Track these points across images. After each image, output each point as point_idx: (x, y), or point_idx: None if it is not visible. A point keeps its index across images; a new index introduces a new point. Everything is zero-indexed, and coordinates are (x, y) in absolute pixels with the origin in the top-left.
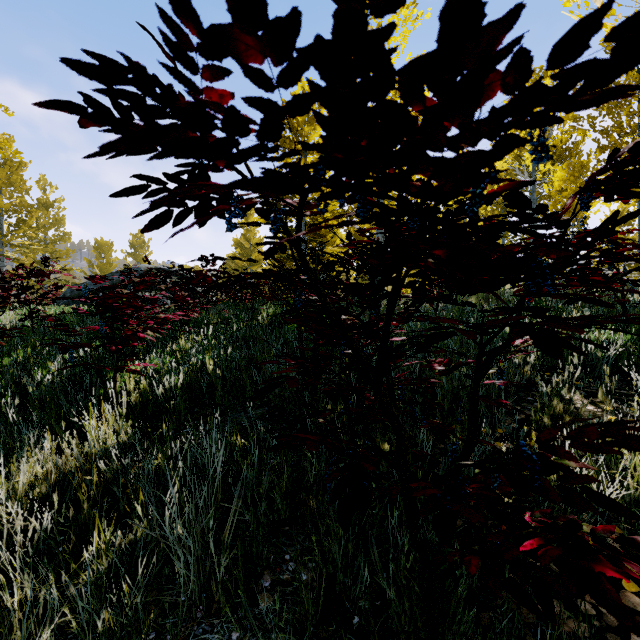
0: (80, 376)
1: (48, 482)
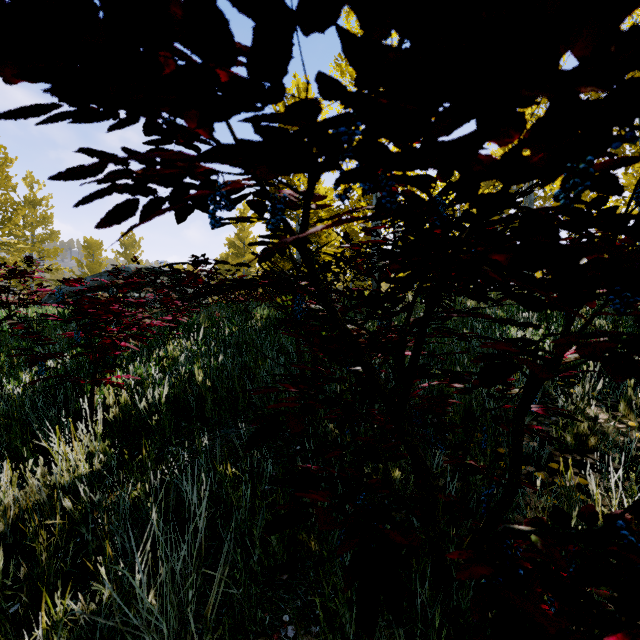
0: (54, 389)
1: (5, 520)
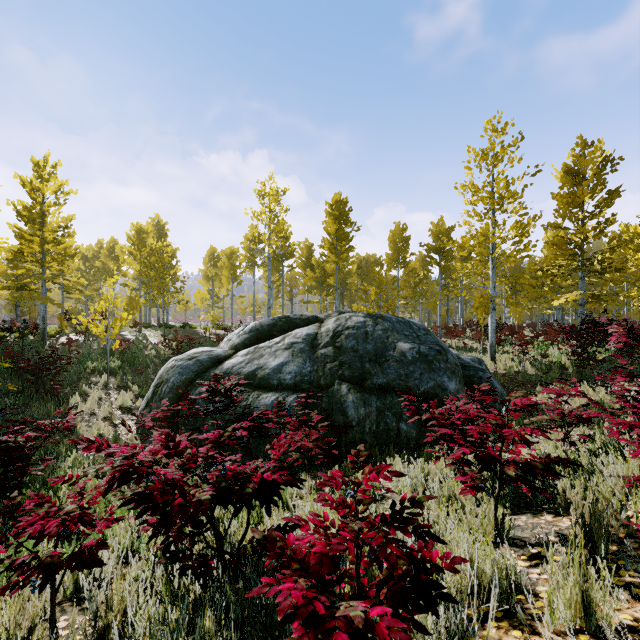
0: None
1: None
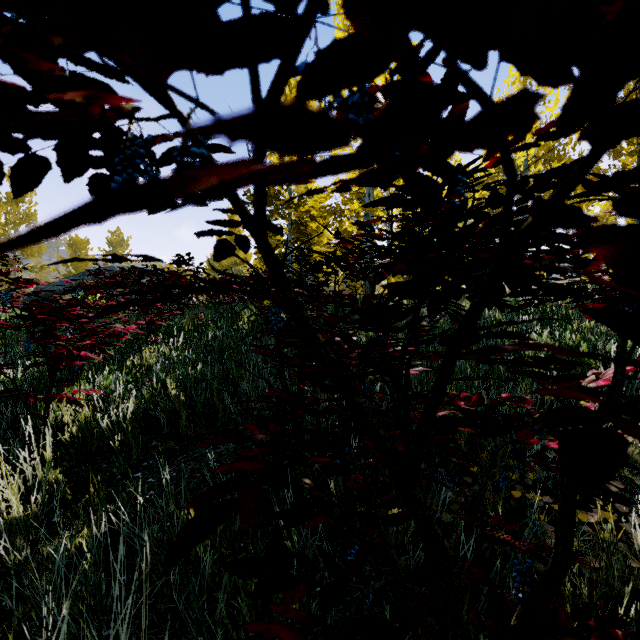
0: (3, 405)
1: None
